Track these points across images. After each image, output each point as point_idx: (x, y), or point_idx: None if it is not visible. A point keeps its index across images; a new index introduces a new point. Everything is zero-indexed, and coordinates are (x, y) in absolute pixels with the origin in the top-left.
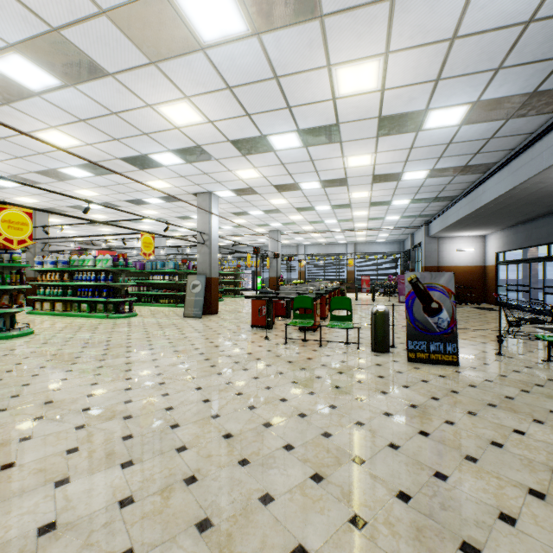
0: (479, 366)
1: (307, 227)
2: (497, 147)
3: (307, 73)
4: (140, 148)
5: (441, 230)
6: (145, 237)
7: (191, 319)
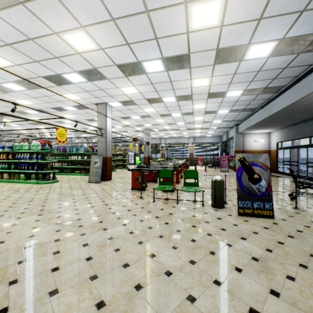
0: (288, 218)
1: (166, 127)
2: (287, 74)
3: (169, 9)
4: (55, 69)
5: (246, 129)
6: (60, 130)
7: (93, 183)
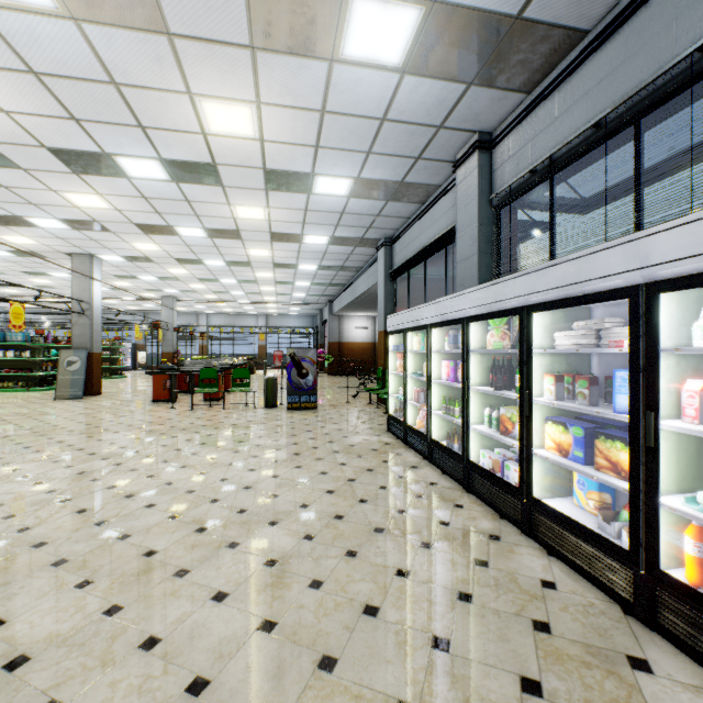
0: (330, 409)
1: (210, 296)
2: (357, 259)
3: (213, 204)
4: (17, 211)
5: (340, 310)
6: (15, 307)
7: (68, 401)
